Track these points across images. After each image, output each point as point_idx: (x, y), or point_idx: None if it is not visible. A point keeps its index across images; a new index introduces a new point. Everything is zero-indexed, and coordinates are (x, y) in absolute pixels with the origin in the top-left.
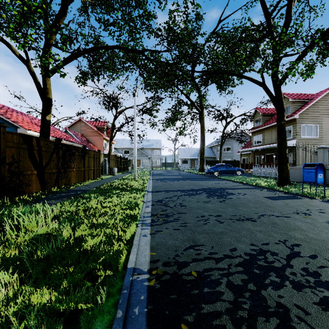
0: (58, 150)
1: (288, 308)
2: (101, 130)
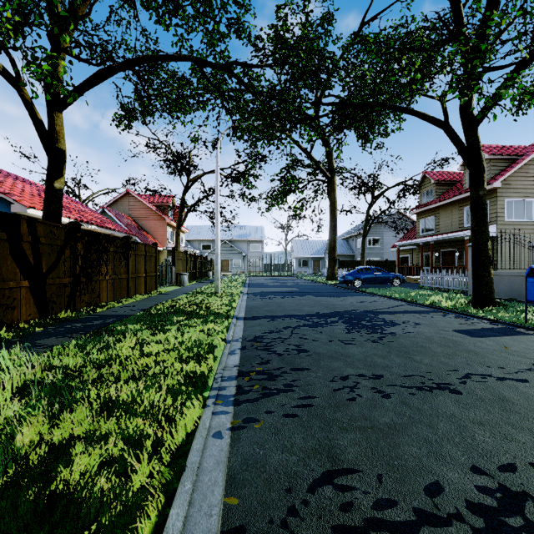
0: (75, 242)
1: None
2: (162, 210)
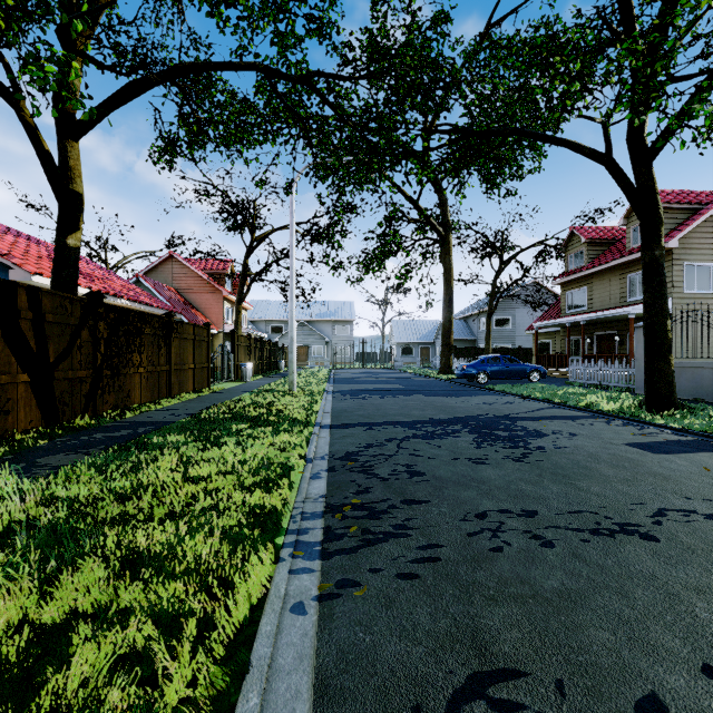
0: (96, 321)
1: None
2: (217, 279)
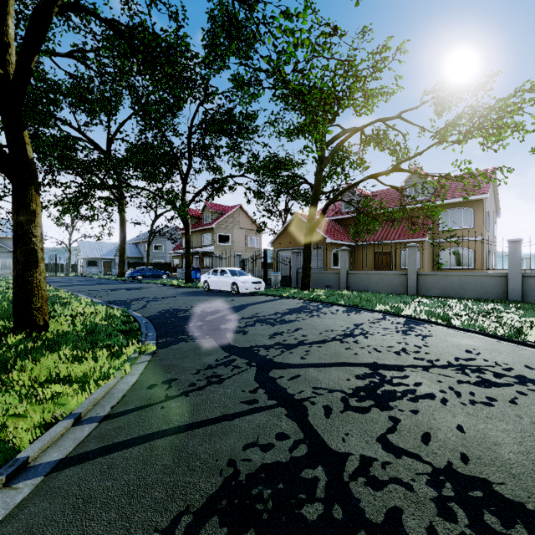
0: None
1: (143, 300)
2: None
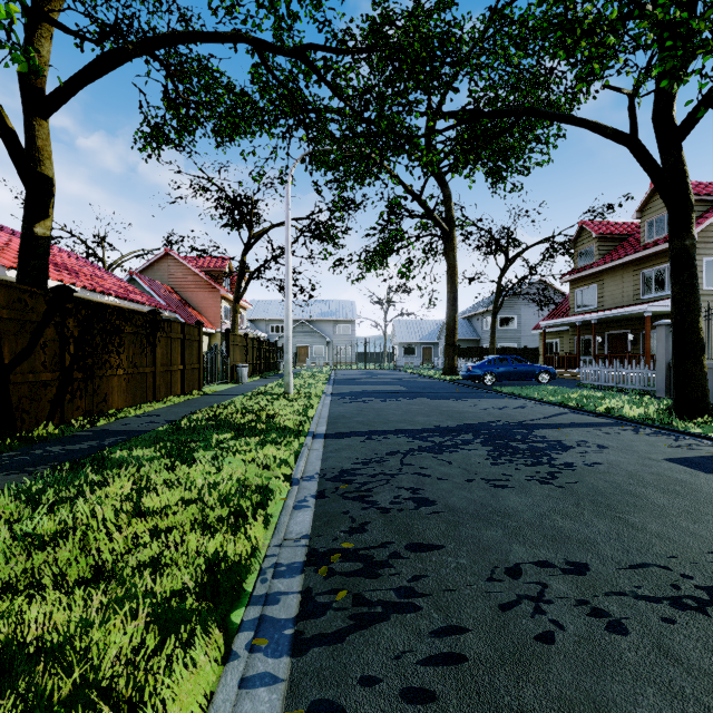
0: (63, 318)
1: None
2: (215, 277)
